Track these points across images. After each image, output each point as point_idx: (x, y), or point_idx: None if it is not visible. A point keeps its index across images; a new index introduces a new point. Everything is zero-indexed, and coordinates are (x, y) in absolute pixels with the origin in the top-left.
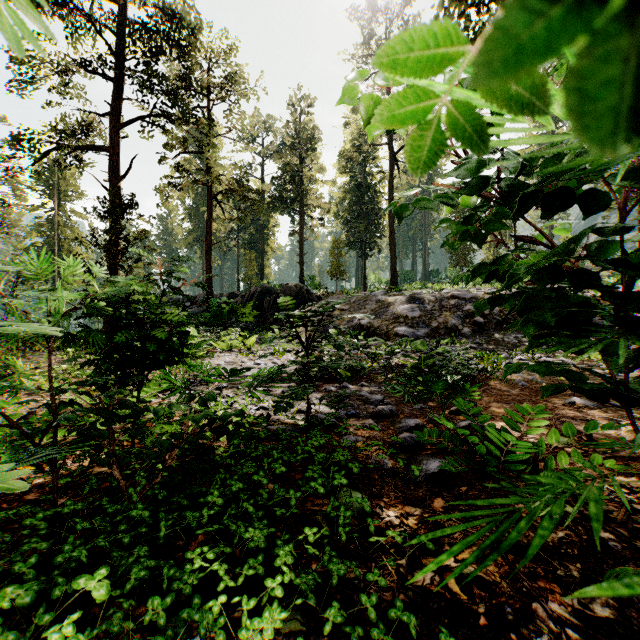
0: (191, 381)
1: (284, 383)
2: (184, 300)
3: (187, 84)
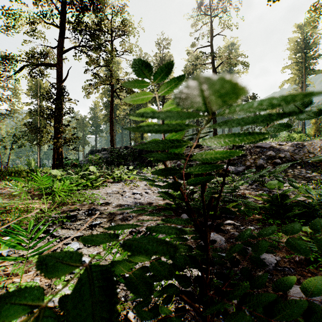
0: (72, 215)
1: (153, 219)
2: (101, 150)
3: (99, 27)
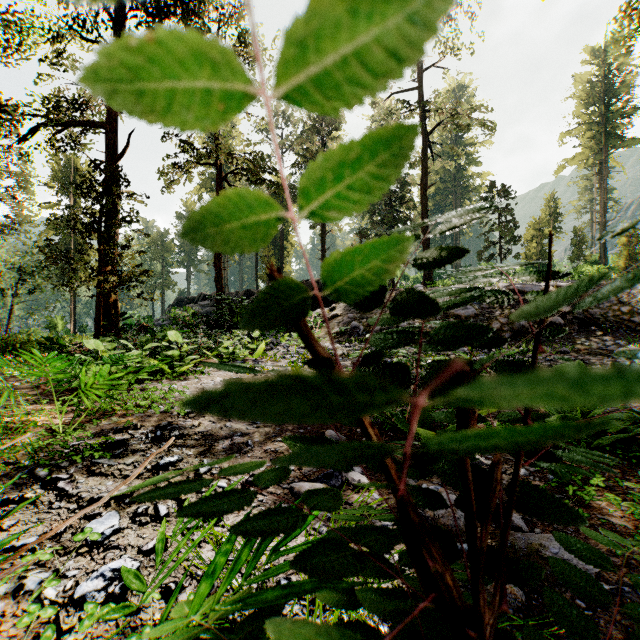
0: (117, 441)
1: None
2: (199, 299)
3: None
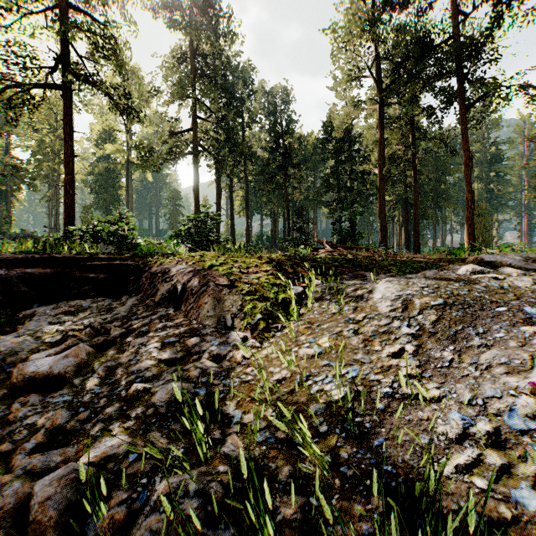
0: None
1: None
2: None
3: None
